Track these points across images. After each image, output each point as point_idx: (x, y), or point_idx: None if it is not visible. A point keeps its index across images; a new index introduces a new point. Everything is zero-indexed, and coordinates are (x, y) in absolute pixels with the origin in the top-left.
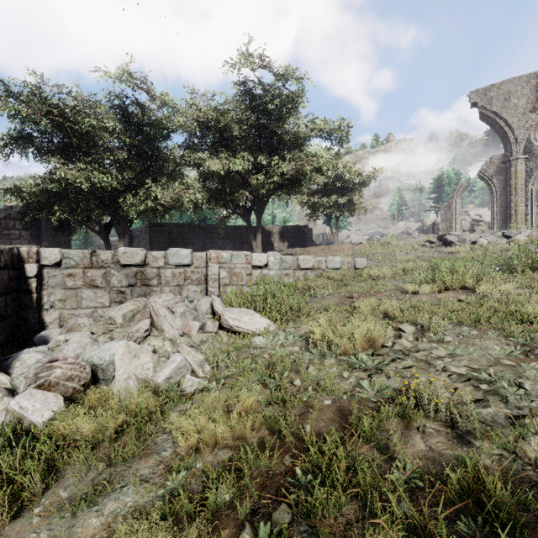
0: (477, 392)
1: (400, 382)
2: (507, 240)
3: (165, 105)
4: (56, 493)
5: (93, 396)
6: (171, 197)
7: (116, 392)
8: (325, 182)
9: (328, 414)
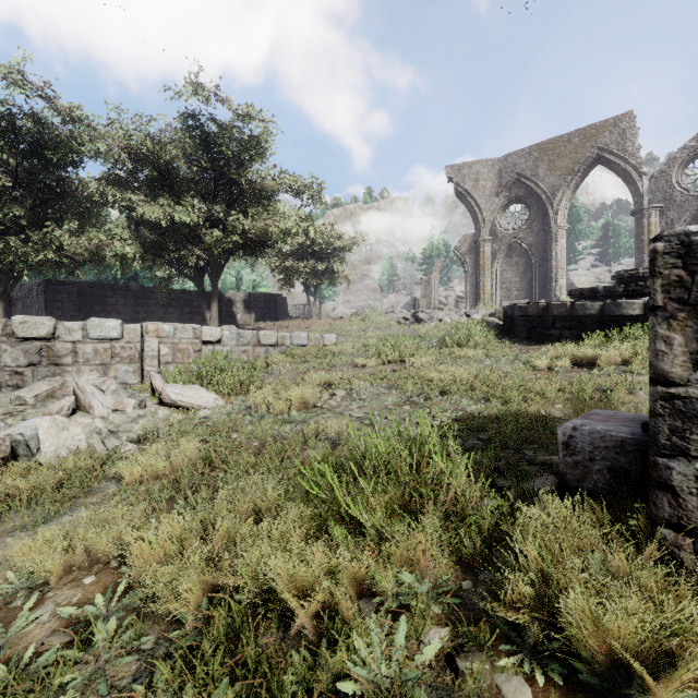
0: (360, 425)
1: (315, 426)
2: (467, 319)
3: (75, 121)
4: (6, 525)
5: (16, 468)
6: (85, 248)
7: (47, 460)
8: (301, 244)
9: (254, 450)
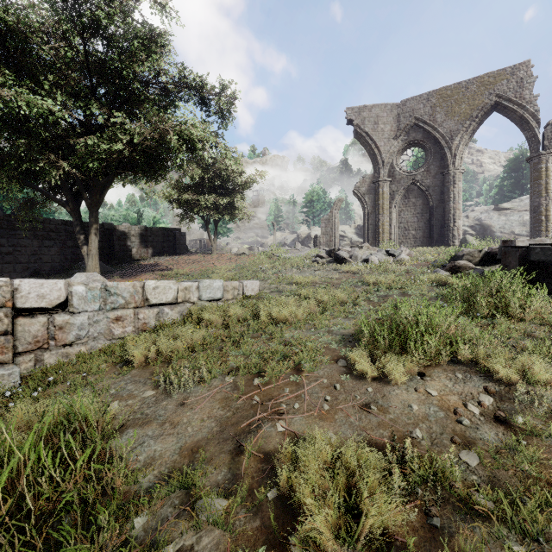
0: None
1: None
2: (393, 259)
3: None
4: None
5: None
6: None
7: None
8: (202, 177)
9: None
